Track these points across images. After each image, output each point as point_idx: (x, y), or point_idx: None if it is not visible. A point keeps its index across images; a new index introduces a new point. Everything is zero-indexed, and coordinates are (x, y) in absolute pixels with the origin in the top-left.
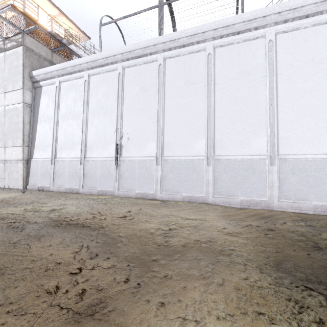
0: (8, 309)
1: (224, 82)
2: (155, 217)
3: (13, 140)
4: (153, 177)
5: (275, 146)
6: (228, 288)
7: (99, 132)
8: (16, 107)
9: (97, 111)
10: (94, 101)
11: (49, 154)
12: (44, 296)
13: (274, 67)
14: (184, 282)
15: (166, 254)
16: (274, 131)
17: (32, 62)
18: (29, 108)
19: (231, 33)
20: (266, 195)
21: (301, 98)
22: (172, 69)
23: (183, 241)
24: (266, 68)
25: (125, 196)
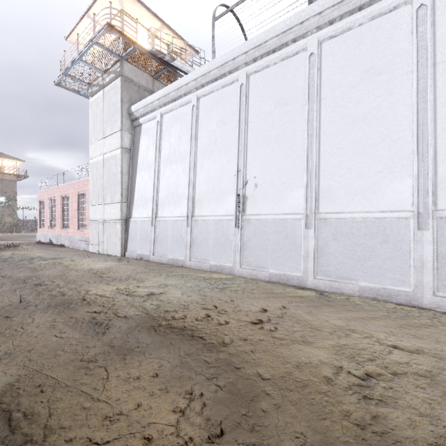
0: None
1: None
2: (320, 333)
3: (111, 196)
4: (299, 248)
5: None
6: None
7: (212, 178)
8: (114, 154)
9: (209, 148)
10: (205, 134)
11: (149, 211)
12: None
13: None
14: None
15: None
16: None
17: (131, 95)
18: (128, 154)
19: None
20: None
21: None
22: (336, 57)
23: (425, 428)
24: None
25: (252, 277)
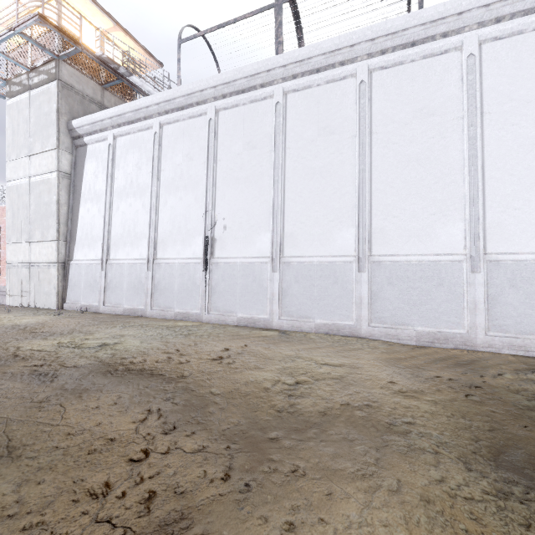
0: (25, 524)
1: (387, 129)
2: (271, 361)
3: (42, 231)
4: (266, 291)
5: (479, 239)
6: (410, 498)
7: (178, 217)
8: (47, 178)
9: (174, 183)
10: (170, 167)
11: (98, 253)
12: (85, 502)
13: (477, 101)
14: (328, 483)
15: (293, 429)
16: (477, 213)
17: (72, 105)
18: (67, 180)
19: (401, 45)
20: (464, 324)
21: (527, 155)
22: (299, 110)
23: (321, 405)
24: (464, 102)
25: (220, 323)
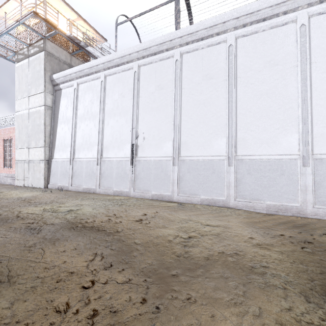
0: None
1: (247, 75)
2: (173, 222)
3: (36, 141)
4: (169, 178)
5: (308, 145)
6: (268, 322)
7: (115, 132)
8: (38, 110)
9: (113, 111)
10: (110, 102)
11: (68, 154)
12: (53, 315)
13: (307, 55)
14: (212, 308)
15: (187, 268)
16: (307, 127)
17: (53, 66)
18: (50, 110)
19: (256, 20)
20: (298, 200)
21: None
22: (190, 64)
23: (206, 252)
24: (298, 56)
25: (141, 197)
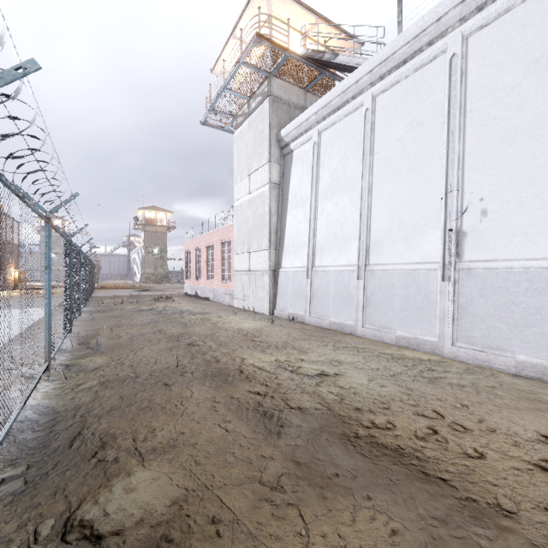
0: None
1: None
2: None
3: (258, 242)
4: None
5: None
6: None
7: (398, 209)
8: (261, 192)
9: (392, 165)
10: (386, 146)
11: (304, 259)
12: None
13: None
14: None
15: None
16: None
17: (280, 117)
18: (276, 190)
19: None
20: None
21: None
22: None
23: None
24: None
25: (478, 363)
